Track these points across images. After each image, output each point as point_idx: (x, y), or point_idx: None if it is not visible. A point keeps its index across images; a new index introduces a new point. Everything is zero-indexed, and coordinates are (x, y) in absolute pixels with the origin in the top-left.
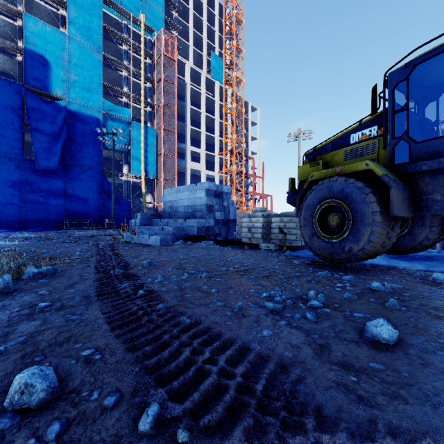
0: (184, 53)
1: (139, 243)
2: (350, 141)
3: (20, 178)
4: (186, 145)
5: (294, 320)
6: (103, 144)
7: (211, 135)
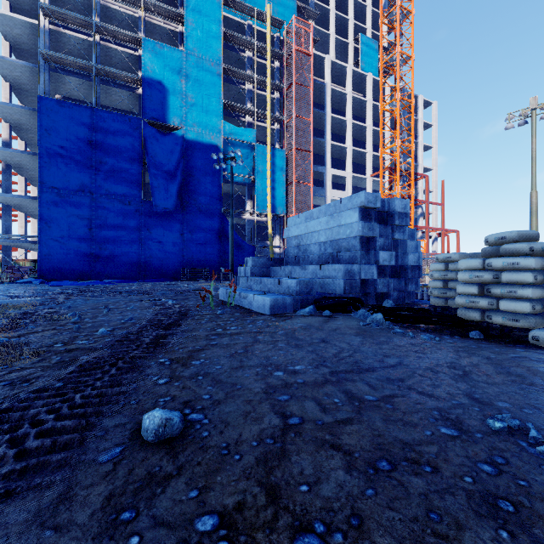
0: (322, 48)
1: (239, 308)
2: None
3: (139, 223)
4: (326, 168)
5: None
6: (223, 177)
7: (361, 150)
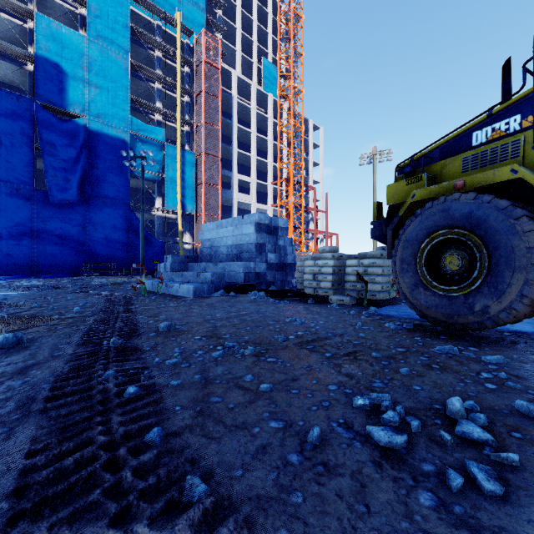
0: (230, 61)
1: (167, 295)
2: (472, 143)
3: (30, 213)
4: (233, 172)
5: (448, 488)
6: (131, 172)
7: (263, 160)
